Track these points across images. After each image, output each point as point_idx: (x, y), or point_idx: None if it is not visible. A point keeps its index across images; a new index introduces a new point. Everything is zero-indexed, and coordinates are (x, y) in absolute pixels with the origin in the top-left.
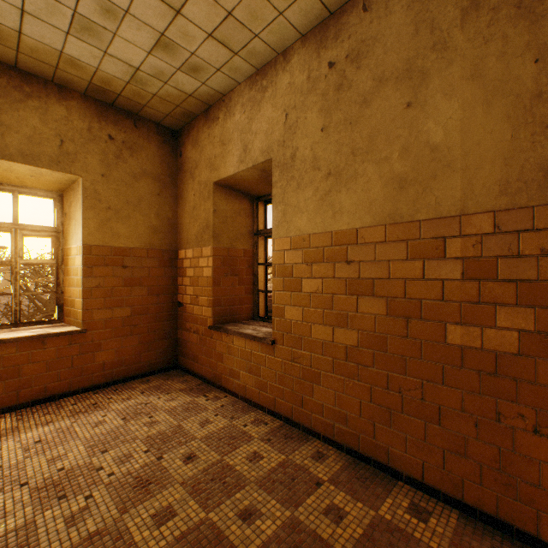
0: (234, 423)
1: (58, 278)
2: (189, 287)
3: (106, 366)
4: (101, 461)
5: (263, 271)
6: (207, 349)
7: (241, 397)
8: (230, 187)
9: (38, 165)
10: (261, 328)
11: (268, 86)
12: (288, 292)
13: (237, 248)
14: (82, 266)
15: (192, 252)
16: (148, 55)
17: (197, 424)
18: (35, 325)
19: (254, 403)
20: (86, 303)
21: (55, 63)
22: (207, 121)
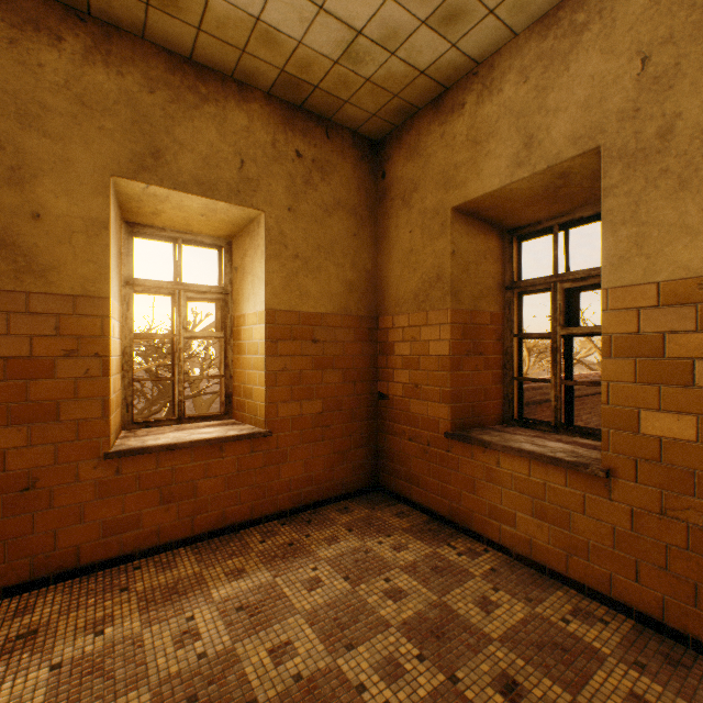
0: (539, 612)
1: (226, 357)
2: (400, 371)
3: (293, 485)
4: (354, 670)
5: (514, 347)
6: (438, 468)
7: (517, 556)
8: (476, 213)
9: (215, 197)
10: (542, 441)
11: (590, 21)
12: (651, 385)
13: (482, 311)
14: (265, 340)
15: (406, 318)
16: (385, 0)
17: (473, 605)
18: (200, 422)
19: (552, 573)
20: (270, 393)
21: (242, 43)
22: (438, 114)
